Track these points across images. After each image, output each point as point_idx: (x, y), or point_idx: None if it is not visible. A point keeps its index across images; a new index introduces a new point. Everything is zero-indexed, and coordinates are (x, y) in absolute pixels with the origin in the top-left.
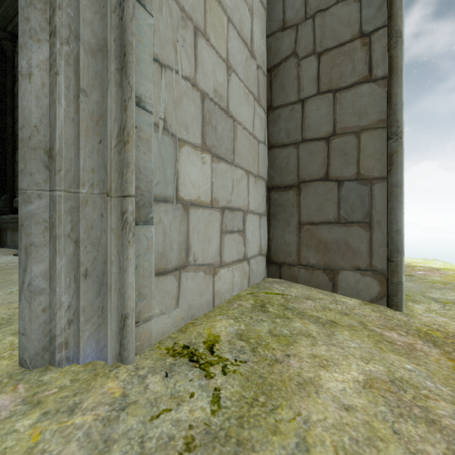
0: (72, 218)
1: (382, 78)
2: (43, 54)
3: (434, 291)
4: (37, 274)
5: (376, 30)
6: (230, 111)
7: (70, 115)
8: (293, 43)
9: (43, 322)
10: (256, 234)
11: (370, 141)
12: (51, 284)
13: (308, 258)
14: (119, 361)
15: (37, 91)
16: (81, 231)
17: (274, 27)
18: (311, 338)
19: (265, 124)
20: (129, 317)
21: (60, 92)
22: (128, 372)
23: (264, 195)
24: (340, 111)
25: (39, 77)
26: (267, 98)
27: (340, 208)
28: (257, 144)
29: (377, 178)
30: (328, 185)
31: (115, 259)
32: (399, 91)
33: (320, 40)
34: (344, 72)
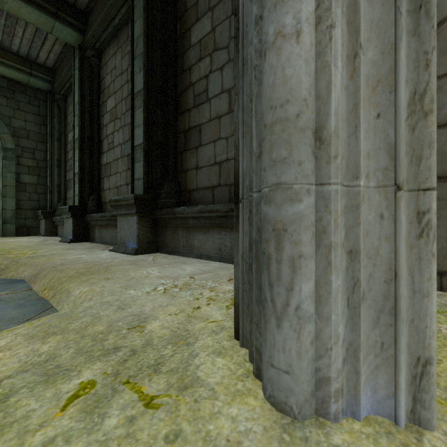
0: (344, 221)
1: None
2: (311, 4)
3: None
4: (306, 294)
5: None
6: None
7: (343, 82)
8: None
9: (310, 358)
10: None
11: None
12: (319, 308)
13: None
14: (412, 422)
15: (306, 53)
16: (360, 238)
17: None
18: None
19: None
20: (433, 362)
21: (335, 51)
22: None
23: None
24: None
25: (307, 35)
26: None
27: None
28: None
29: None
30: None
31: (405, 277)
32: None
33: None
34: None
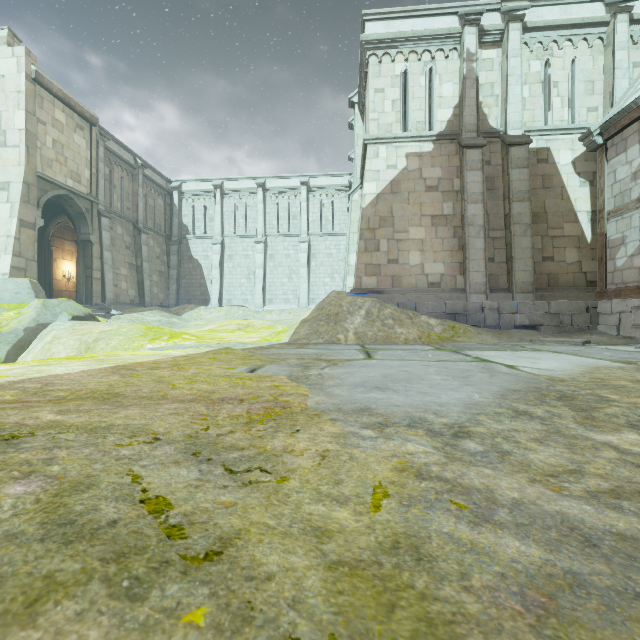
0: None
1: None
2: None
3: None
4: None
5: None
6: None
7: None
8: None
9: None
10: None
11: None
12: None
13: None
14: None
15: None
16: None
17: None
18: None
19: None
20: None
21: None
22: (7, 454)
23: None
24: None
25: None
26: None
27: None
28: None
29: None
30: None
31: None
32: None
33: None
34: None
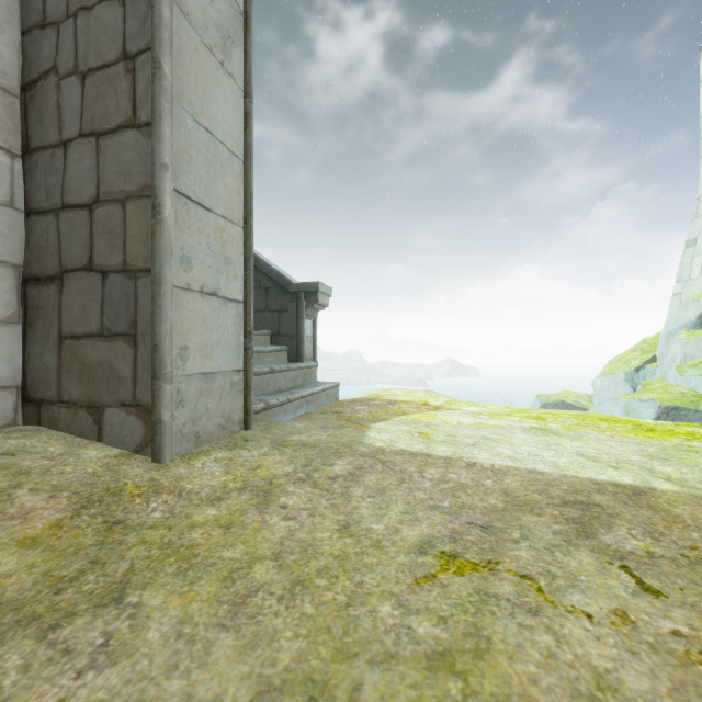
0: None
1: (146, 125)
2: None
3: (313, 431)
4: None
5: (140, 52)
6: None
7: None
8: (54, 51)
9: None
10: None
11: (135, 214)
12: None
13: (70, 391)
14: None
15: None
16: None
17: (32, 20)
18: None
19: (14, 174)
20: None
21: None
22: None
23: (6, 291)
24: (105, 166)
25: None
26: (22, 133)
27: (104, 313)
28: None
29: (142, 270)
30: (92, 278)
31: None
32: (158, 146)
33: (85, 54)
34: (109, 109)
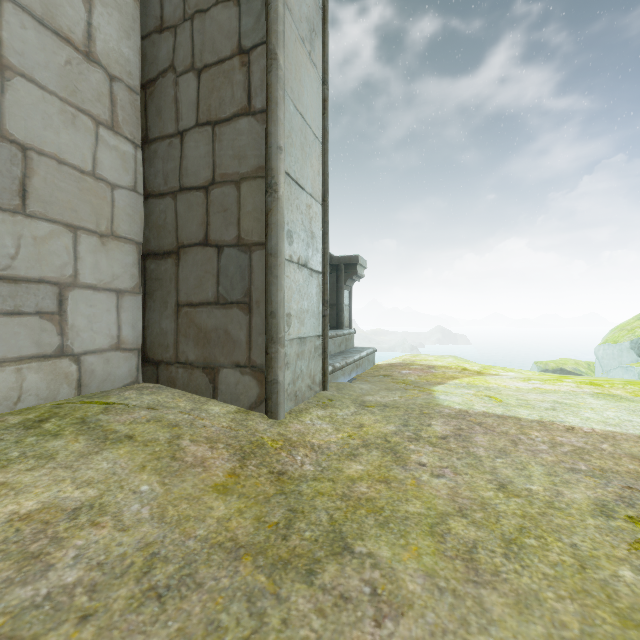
0: None
1: (261, 112)
2: None
3: (381, 393)
4: None
5: (255, 46)
6: (12, 134)
7: None
8: (171, 52)
9: None
10: (104, 319)
11: (249, 194)
12: None
13: (187, 353)
14: None
15: None
16: None
17: (150, 26)
18: (45, 460)
19: (137, 162)
20: None
21: None
22: None
23: (132, 265)
24: (220, 151)
25: None
26: (142, 126)
27: (220, 284)
28: (109, 190)
29: (256, 244)
30: (207, 252)
31: None
32: (274, 130)
33: (200, 52)
34: (224, 99)
